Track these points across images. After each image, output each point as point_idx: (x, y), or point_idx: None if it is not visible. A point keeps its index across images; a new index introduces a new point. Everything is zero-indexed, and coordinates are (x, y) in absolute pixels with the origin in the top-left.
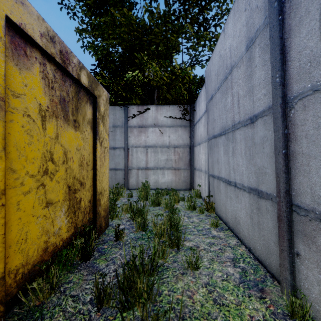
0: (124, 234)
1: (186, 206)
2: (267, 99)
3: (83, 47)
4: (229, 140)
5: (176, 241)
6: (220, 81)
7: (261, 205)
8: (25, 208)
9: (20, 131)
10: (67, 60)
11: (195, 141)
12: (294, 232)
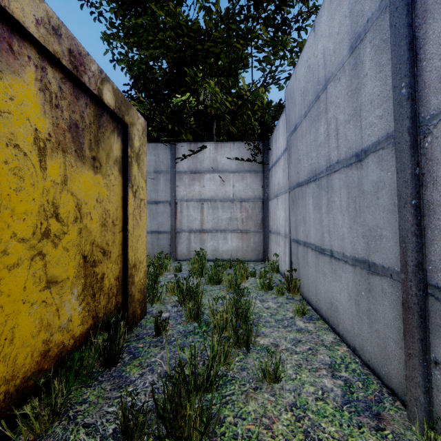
0: (168, 326)
1: (258, 284)
2: (385, 123)
3: (112, 61)
4: (322, 188)
5: (244, 337)
6: (309, 103)
7: (374, 285)
8: (11, 290)
9: (1, 169)
10: (81, 66)
11: (270, 192)
12: (430, 328)
